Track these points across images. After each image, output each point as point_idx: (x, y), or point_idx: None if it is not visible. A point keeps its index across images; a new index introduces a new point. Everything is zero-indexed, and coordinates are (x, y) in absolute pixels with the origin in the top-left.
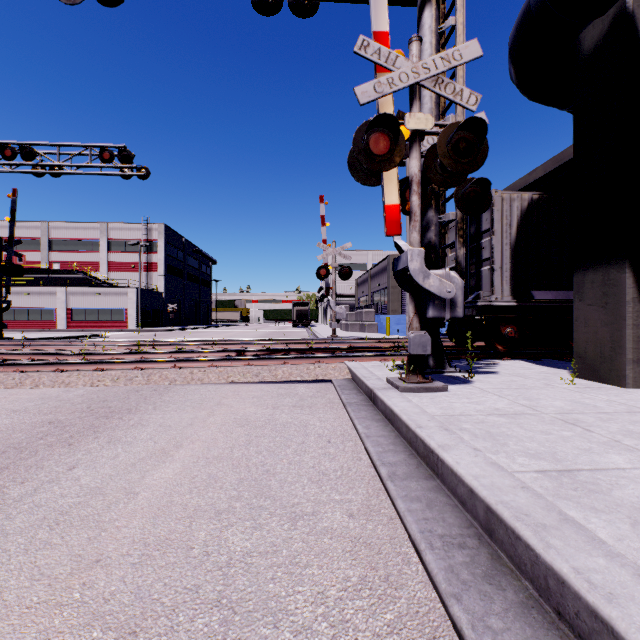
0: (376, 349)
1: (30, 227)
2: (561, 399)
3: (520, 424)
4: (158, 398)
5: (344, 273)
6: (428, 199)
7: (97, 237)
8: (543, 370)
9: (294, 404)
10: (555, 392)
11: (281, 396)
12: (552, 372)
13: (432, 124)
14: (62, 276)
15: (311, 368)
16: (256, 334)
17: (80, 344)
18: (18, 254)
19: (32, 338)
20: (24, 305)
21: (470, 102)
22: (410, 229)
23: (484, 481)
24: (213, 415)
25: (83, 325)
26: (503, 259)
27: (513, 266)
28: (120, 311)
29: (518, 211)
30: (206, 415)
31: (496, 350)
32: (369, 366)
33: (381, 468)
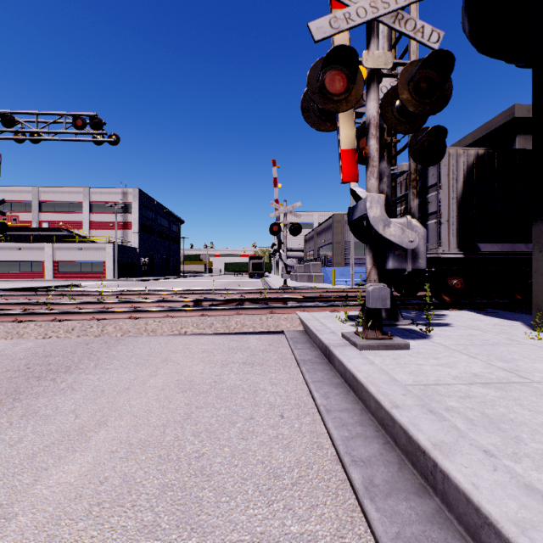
0: (325, 299)
1: (23, 191)
2: (540, 360)
3: (517, 400)
4: (104, 352)
5: (294, 229)
6: (382, 149)
7: (80, 200)
8: (495, 322)
9: (244, 360)
10: (526, 350)
11: (232, 350)
12: (506, 324)
13: (391, 62)
14: (50, 233)
15: (263, 319)
16: (217, 284)
17: (51, 294)
18: (2, 212)
19: (15, 288)
20: (16, 258)
21: (432, 39)
22: (367, 175)
23: (541, 540)
24: (155, 375)
25: (67, 276)
26: (450, 213)
27: (459, 219)
28: (99, 264)
29: (464, 166)
30: (148, 375)
31: (442, 301)
32: (320, 317)
33: (352, 470)
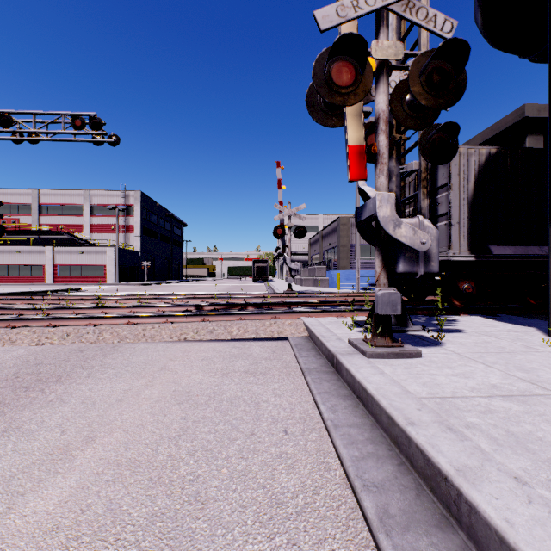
0: (331, 304)
1: (22, 194)
2: None
3: (543, 415)
4: (99, 360)
5: (299, 232)
6: (391, 146)
7: (81, 203)
8: (509, 328)
9: (246, 369)
10: (546, 358)
11: (233, 358)
12: (520, 330)
13: (402, 53)
14: (50, 237)
15: (267, 324)
16: (220, 288)
17: (49, 298)
18: None
19: (13, 292)
20: (16, 262)
21: (445, 29)
22: (376, 173)
23: None
24: (151, 385)
25: (68, 280)
26: (460, 214)
27: (470, 221)
28: (100, 267)
29: (476, 166)
30: (143, 385)
31: (453, 306)
32: (326, 323)
33: (364, 497)
